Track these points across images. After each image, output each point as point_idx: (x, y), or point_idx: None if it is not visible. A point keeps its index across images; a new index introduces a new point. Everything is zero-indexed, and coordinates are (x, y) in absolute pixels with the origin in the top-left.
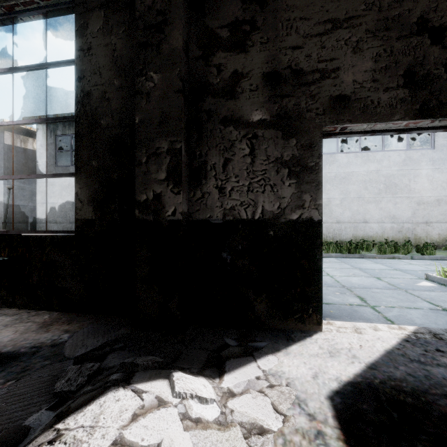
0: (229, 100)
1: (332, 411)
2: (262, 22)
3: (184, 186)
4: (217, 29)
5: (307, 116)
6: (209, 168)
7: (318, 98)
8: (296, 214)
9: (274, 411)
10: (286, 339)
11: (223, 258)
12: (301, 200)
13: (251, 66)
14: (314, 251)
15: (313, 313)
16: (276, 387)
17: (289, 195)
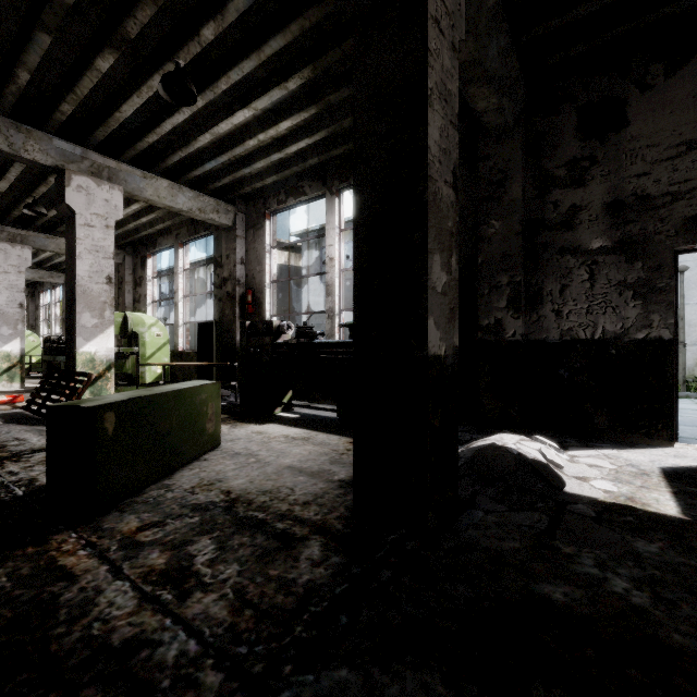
0: (566, 232)
1: (660, 471)
2: (603, 156)
3: (522, 312)
4: (553, 170)
5: (655, 239)
6: (545, 294)
7: (669, 220)
8: (642, 334)
9: (611, 464)
10: (628, 446)
11: (559, 374)
12: (648, 320)
13: (590, 199)
14: (664, 369)
15: (663, 430)
16: (614, 459)
17: (634, 316)
